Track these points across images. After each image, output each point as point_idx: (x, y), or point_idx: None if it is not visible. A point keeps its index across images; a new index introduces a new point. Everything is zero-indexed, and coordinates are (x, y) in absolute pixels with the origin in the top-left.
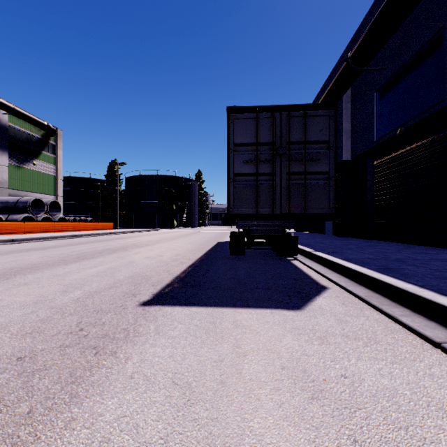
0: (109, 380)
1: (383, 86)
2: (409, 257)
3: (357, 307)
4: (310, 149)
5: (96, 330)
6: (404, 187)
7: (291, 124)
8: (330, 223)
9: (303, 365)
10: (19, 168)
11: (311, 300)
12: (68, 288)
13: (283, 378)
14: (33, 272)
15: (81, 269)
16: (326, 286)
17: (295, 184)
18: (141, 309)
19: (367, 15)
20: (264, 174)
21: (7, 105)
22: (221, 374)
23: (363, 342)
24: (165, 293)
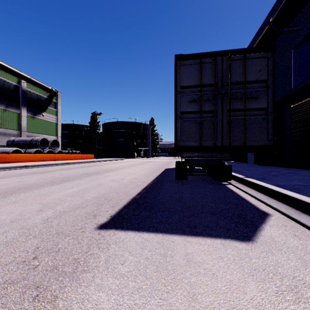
0: None
1: (300, 43)
2: None
3: None
4: (249, 88)
5: (48, 259)
6: None
7: (231, 67)
8: (252, 154)
9: None
10: (34, 118)
11: (259, 229)
12: (44, 207)
13: None
14: (26, 191)
15: (61, 190)
16: (267, 212)
17: (235, 119)
18: (97, 233)
19: None
20: (207, 111)
21: (25, 77)
22: None
23: None
24: (121, 215)
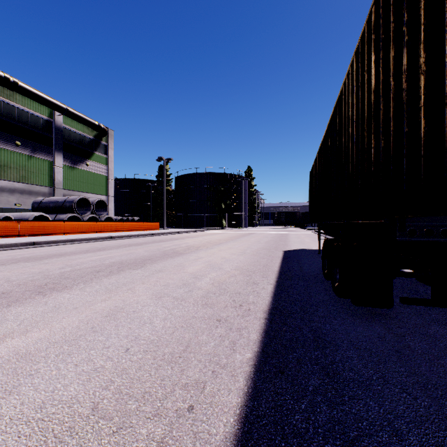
0: None
1: None
2: None
3: None
4: None
5: None
6: None
7: None
8: None
9: None
10: (73, 169)
11: None
12: None
13: None
14: None
15: None
16: None
17: None
18: None
19: None
20: None
21: (60, 106)
22: None
23: None
24: None
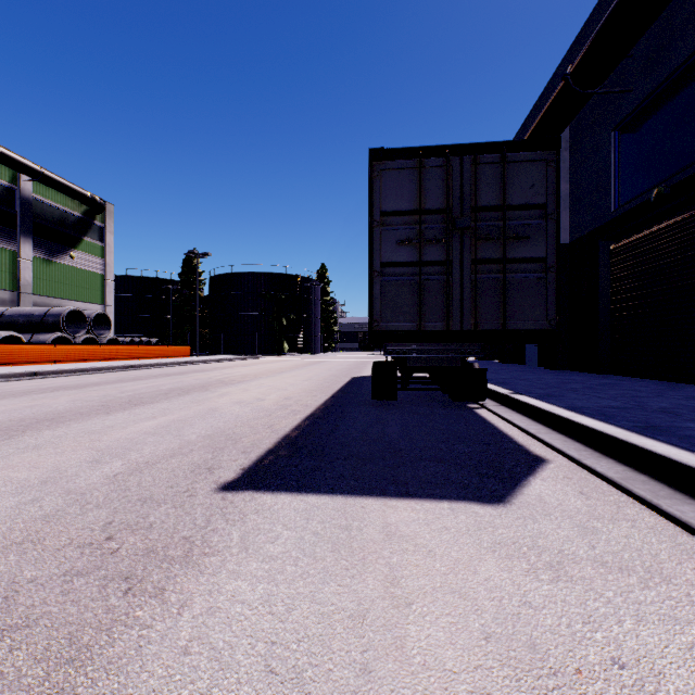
0: (141, 657)
1: (627, 119)
2: (683, 405)
3: (610, 500)
4: (513, 220)
5: (134, 540)
6: (663, 287)
7: (480, 177)
8: (535, 346)
9: (528, 632)
10: (50, 263)
11: (521, 485)
12: (102, 456)
13: (490, 665)
14: (53, 427)
15: (130, 422)
16: (543, 456)
17: (486, 279)
18: (219, 498)
19: (599, 1)
20: (432, 263)
21: (31, 168)
22: (362, 650)
23: (639, 578)
24: (263, 467)
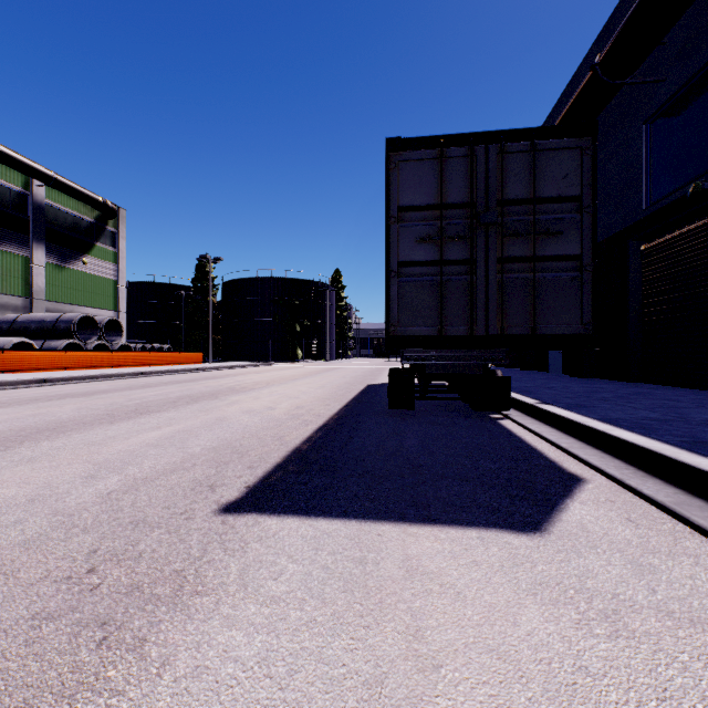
0: None
1: (660, 111)
2: None
3: (663, 529)
4: (543, 214)
5: (119, 573)
6: (701, 289)
7: (507, 167)
8: (558, 353)
9: None
10: (62, 269)
11: (559, 509)
12: (98, 471)
13: None
14: (53, 437)
15: (133, 433)
16: (579, 474)
17: (513, 279)
18: (219, 522)
19: None
20: (454, 261)
21: (43, 173)
22: None
23: None
24: (269, 485)
